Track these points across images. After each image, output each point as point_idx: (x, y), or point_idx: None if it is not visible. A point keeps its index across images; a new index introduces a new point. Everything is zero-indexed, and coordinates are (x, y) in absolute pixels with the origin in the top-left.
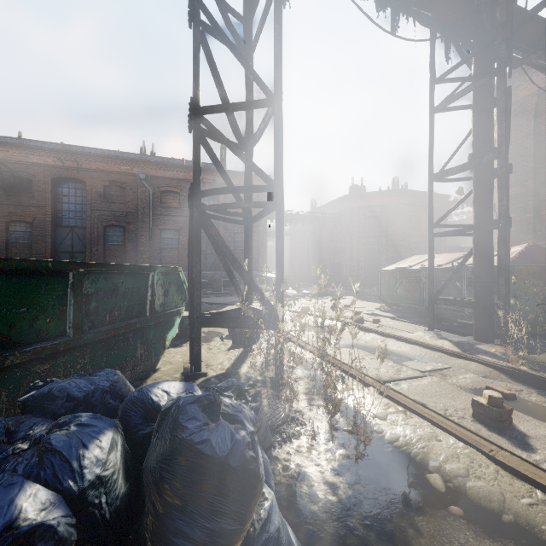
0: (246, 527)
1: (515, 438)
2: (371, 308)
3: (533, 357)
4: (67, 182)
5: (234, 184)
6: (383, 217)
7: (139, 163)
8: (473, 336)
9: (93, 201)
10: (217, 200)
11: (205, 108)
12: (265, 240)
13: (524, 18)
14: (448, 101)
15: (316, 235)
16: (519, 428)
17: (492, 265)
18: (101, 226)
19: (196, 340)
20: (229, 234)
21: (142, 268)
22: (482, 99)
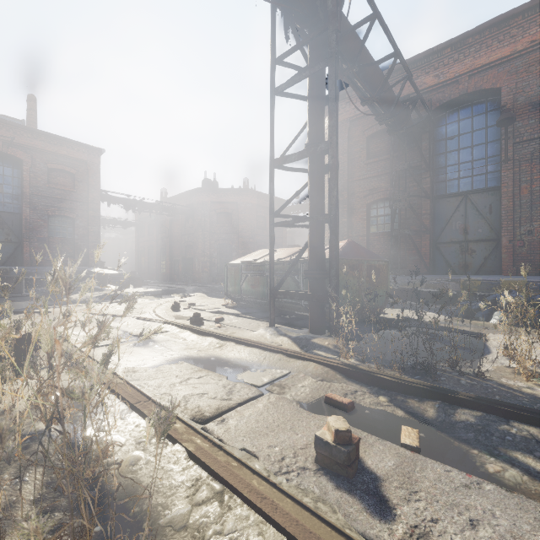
0: None
1: (368, 490)
2: (218, 305)
3: (357, 345)
4: None
5: (48, 150)
6: (234, 214)
7: None
8: (308, 328)
9: None
10: (19, 167)
11: None
12: (98, 227)
13: (347, 27)
14: (287, 84)
15: (166, 228)
16: (368, 465)
17: (324, 257)
18: None
19: None
20: (39, 216)
21: None
22: (316, 91)
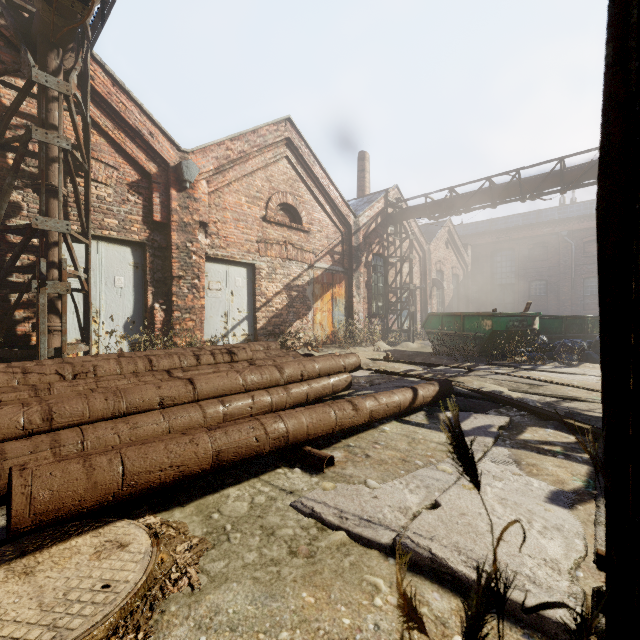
0: None
1: None
2: None
3: None
4: (500, 251)
5: None
6: None
7: (560, 222)
8: None
9: (519, 263)
10: None
11: None
12: None
13: None
14: None
15: None
16: None
17: None
18: (526, 282)
19: None
20: None
21: (583, 317)
22: None
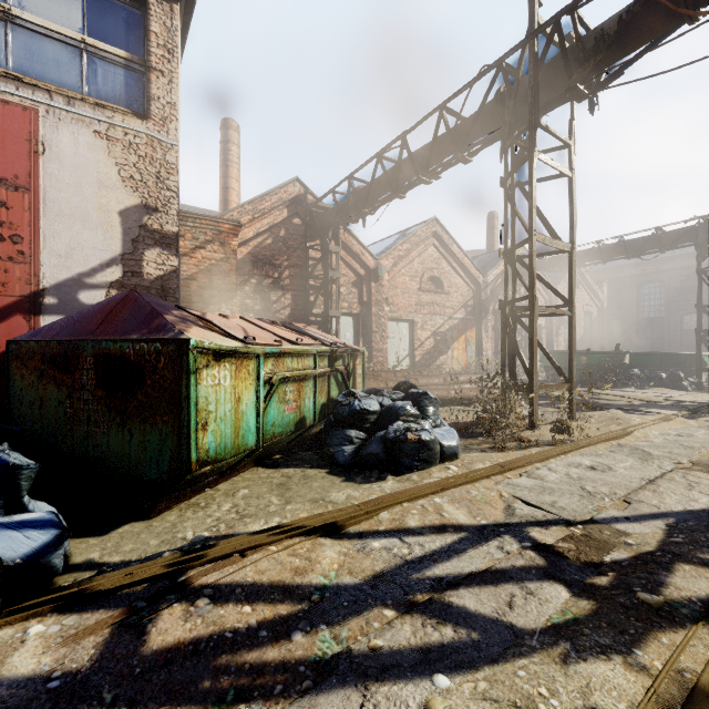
0: (678, 381)
1: None
2: None
3: None
4: (648, 283)
5: None
6: None
7: None
8: None
9: (670, 296)
10: None
11: (700, 306)
12: None
13: None
14: None
15: None
16: None
17: None
18: (677, 315)
19: (697, 375)
20: None
21: (679, 354)
22: None
